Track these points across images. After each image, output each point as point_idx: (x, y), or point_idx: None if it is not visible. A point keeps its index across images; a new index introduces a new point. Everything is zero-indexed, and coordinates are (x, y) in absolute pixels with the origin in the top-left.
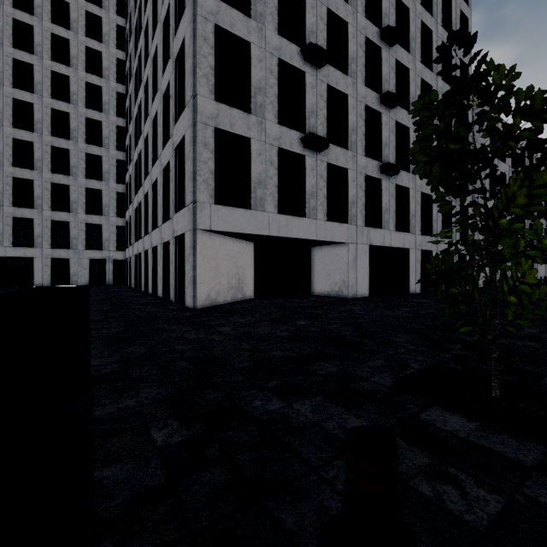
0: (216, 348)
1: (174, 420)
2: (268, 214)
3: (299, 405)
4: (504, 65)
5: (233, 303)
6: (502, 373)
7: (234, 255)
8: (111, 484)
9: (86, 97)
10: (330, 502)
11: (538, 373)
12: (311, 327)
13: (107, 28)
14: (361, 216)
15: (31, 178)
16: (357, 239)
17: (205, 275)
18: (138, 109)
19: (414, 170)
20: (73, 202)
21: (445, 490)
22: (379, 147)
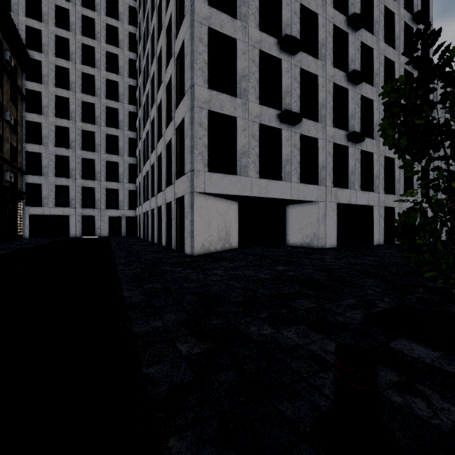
0: (214, 286)
1: (192, 337)
2: (251, 178)
3: (286, 331)
4: None
5: (222, 252)
6: None
7: (223, 212)
8: (156, 377)
9: (107, 91)
10: (319, 401)
11: None
12: (289, 272)
13: (122, 36)
14: (329, 178)
15: (67, 155)
16: (326, 198)
17: (200, 229)
18: (146, 98)
19: (384, 142)
20: (97, 172)
21: (414, 400)
22: (345, 118)
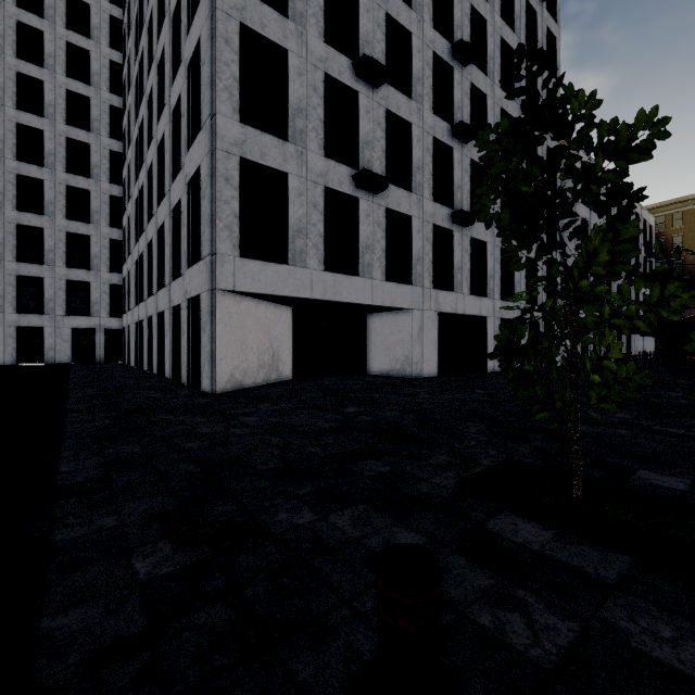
0: (236, 445)
1: (167, 543)
2: (311, 271)
3: (336, 517)
4: (584, 90)
5: (265, 386)
6: (588, 468)
7: (267, 323)
8: (65, 637)
9: (68, 111)
10: (363, 643)
11: (629, 468)
12: (362, 416)
13: (97, 19)
14: (428, 276)
15: None
16: (423, 305)
17: (227, 350)
18: (140, 130)
19: (479, 217)
20: (48, 251)
21: (509, 618)
22: (450, 190)
